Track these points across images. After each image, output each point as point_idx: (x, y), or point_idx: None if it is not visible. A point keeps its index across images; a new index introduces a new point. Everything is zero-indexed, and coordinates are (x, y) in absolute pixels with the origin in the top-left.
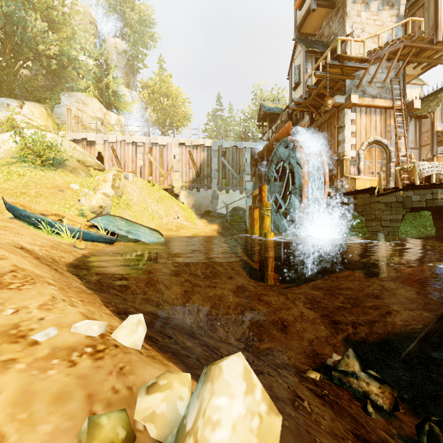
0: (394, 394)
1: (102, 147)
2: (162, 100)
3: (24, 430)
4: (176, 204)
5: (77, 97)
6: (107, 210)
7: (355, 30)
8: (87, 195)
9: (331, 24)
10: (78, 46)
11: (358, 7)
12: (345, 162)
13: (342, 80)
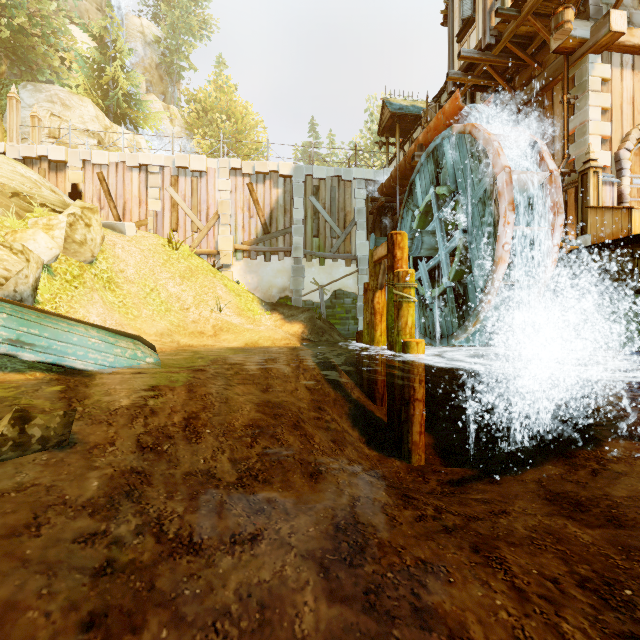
0: None
1: (80, 174)
2: (218, 119)
3: None
4: (221, 284)
5: (50, 92)
6: (15, 287)
7: None
8: None
9: None
10: None
11: None
12: (593, 175)
13: None
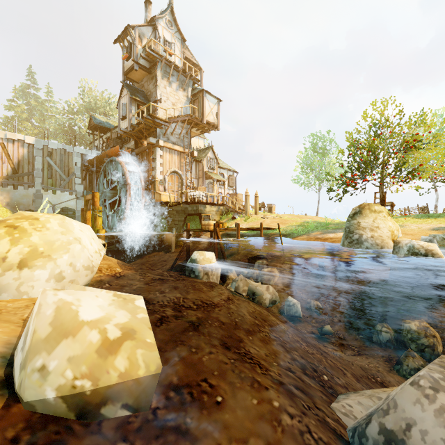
0: None
1: None
2: None
3: None
4: None
5: None
6: None
7: (163, 96)
8: None
9: (149, 84)
10: None
11: (165, 83)
12: (156, 182)
13: (155, 128)
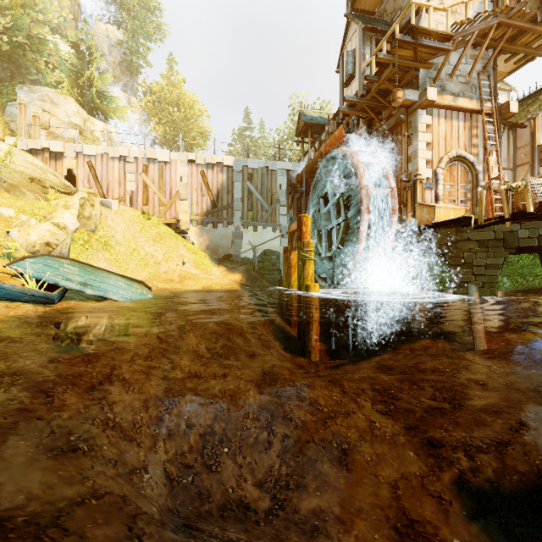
0: None
1: (74, 162)
2: (171, 109)
3: None
4: (182, 245)
5: (41, 93)
6: (61, 250)
7: (431, 0)
8: (25, 225)
9: None
10: (41, 18)
11: None
12: (419, 184)
13: (414, 69)
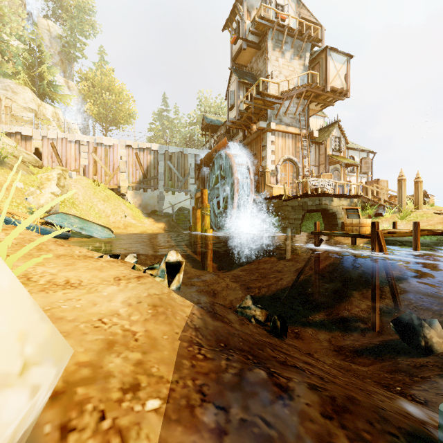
0: (267, 313)
1: (40, 143)
2: (104, 94)
3: (117, 267)
4: (123, 204)
5: (4, 84)
6: (56, 209)
7: (274, 71)
8: (34, 194)
9: (258, 62)
10: (8, 30)
11: (276, 54)
12: (267, 174)
13: (265, 109)
